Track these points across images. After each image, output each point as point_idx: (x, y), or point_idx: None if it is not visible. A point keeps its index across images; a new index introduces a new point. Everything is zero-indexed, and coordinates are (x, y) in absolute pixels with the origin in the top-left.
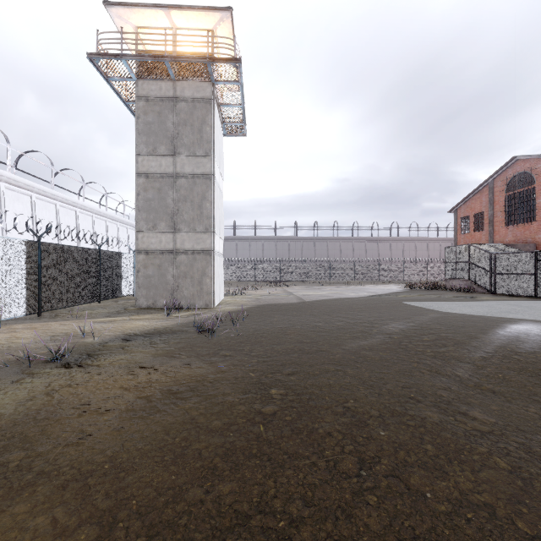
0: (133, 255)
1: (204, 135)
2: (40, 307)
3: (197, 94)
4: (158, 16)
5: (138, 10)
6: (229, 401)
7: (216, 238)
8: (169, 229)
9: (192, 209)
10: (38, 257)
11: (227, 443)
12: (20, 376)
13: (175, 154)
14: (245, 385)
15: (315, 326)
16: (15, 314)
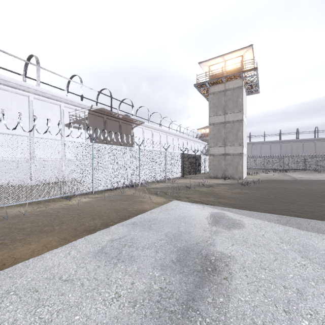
0: (204, 156)
1: (238, 103)
2: (183, 174)
3: (235, 86)
4: (218, 59)
5: (211, 61)
6: (257, 196)
7: (244, 148)
8: (222, 145)
9: (232, 136)
10: (183, 158)
11: (258, 199)
12: (199, 187)
13: (225, 113)
14: (262, 195)
15: (297, 188)
16: (179, 176)
